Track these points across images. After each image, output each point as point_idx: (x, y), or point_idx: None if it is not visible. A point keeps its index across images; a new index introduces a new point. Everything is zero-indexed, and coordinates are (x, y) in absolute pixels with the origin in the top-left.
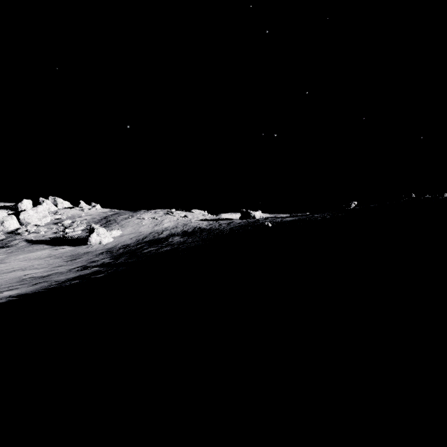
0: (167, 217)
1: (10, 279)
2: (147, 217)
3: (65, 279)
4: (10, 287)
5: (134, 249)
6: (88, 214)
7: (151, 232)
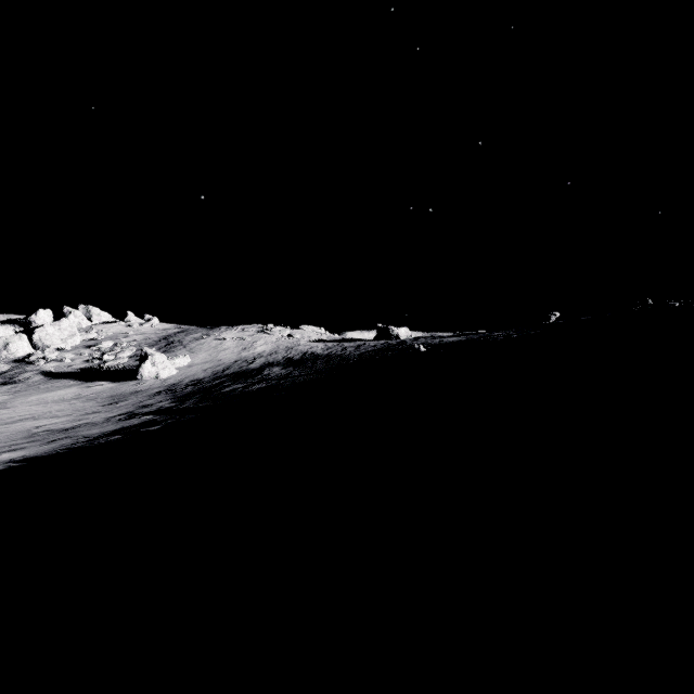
0: (262, 337)
1: (14, 433)
2: (230, 337)
3: (99, 433)
4: (13, 446)
5: (209, 387)
6: (139, 333)
7: (237, 361)
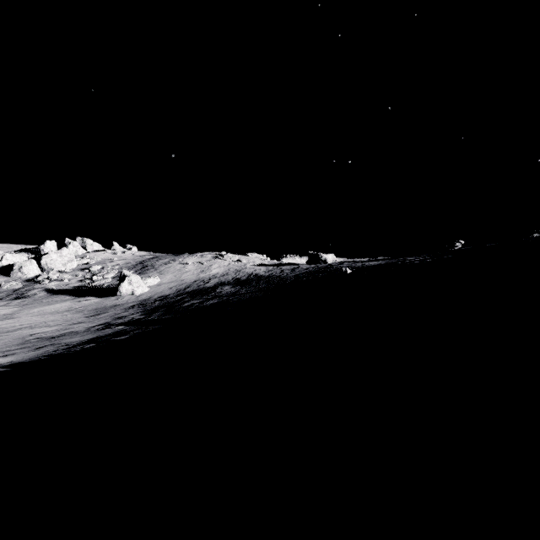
0: (217, 262)
1: (11, 340)
2: (191, 262)
3: (78, 341)
4: (6, 352)
5: (172, 302)
6: (121, 258)
7: (196, 281)
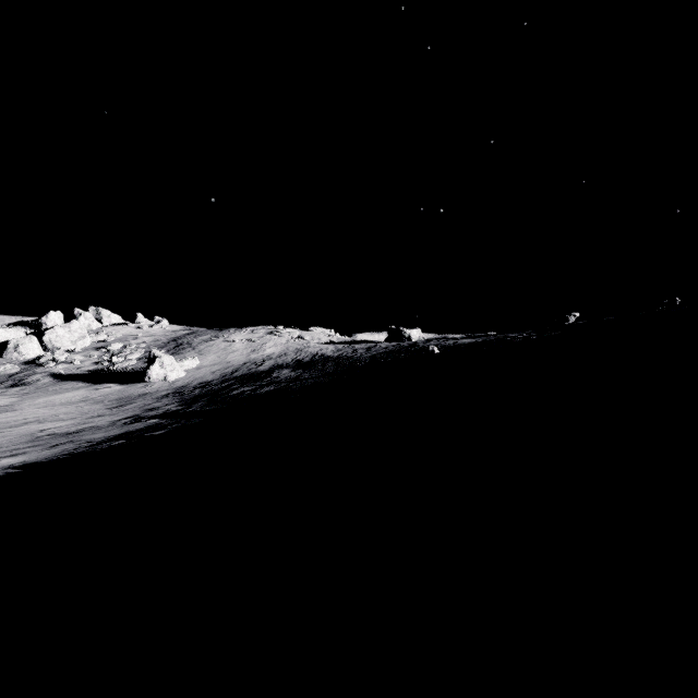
0: (272, 339)
1: (17, 436)
2: (239, 339)
3: (103, 437)
4: (14, 451)
5: (217, 389)
6: (148, 334)
7: (246, 363)
